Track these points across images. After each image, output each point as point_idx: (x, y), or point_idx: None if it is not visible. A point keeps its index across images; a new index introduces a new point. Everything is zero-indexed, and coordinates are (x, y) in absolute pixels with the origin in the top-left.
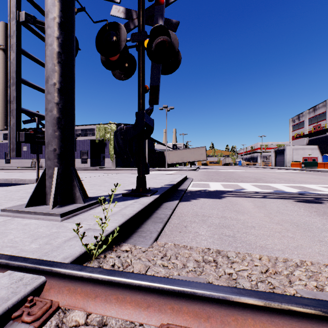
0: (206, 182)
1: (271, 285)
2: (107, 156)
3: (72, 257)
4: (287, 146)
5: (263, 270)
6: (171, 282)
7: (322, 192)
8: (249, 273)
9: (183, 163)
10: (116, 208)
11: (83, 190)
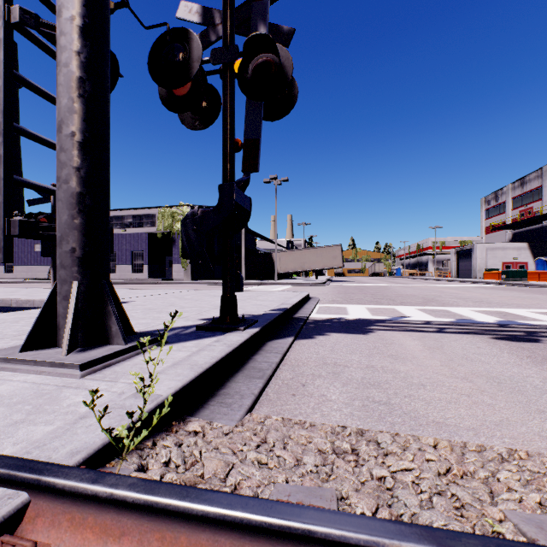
0: (341, 304)
1: (458, 503)
2: (177, 261)
3: (88, 449)
4: (477, 244)
5: (442, 471)
6: (267, 509)
7: (537, 323)
8: (417, 477)
9: (304, 273)
10: (182, 353)
11: (126, 320)
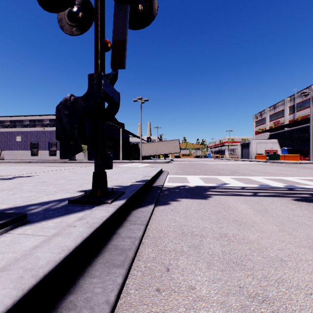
0: (183, 175)
1: None
2: None
3: None
4: (252, 140)
5: None
6: None
7: (309, 187)
8: None
9: (157, 156)
10: (32, 240)
11: None
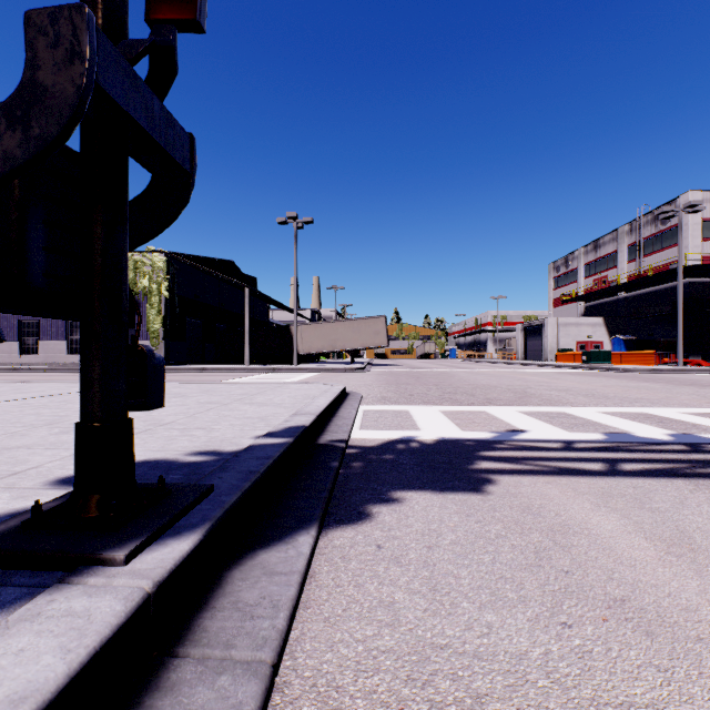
0: (399, 405)
1: None
2: (143, 335)
3: None
4: (548, 319)
5: None
6: None
7: None
8: None
9: (336, 354)
10: None
11: None
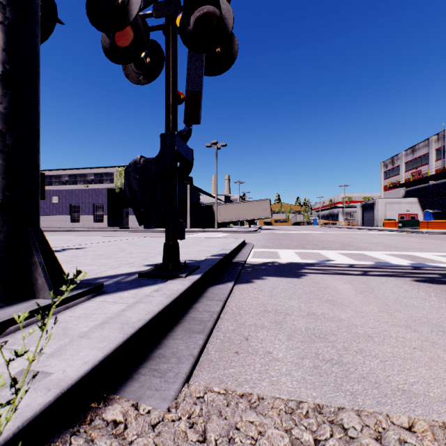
0: (273, 249)
1: None
2: (132, 212)
3: None
4: (378, 199)
5: None
6: None
7: (445, 265)
8: None
9: (239, 222)
10: (116, 306)
11: (59, 270)
